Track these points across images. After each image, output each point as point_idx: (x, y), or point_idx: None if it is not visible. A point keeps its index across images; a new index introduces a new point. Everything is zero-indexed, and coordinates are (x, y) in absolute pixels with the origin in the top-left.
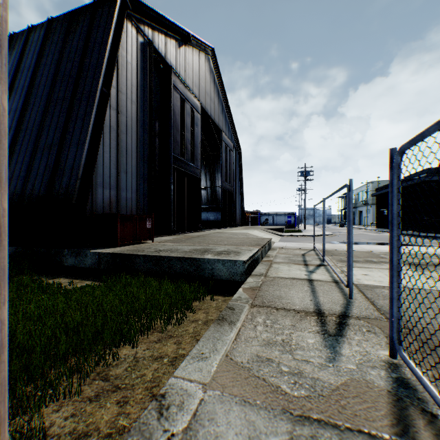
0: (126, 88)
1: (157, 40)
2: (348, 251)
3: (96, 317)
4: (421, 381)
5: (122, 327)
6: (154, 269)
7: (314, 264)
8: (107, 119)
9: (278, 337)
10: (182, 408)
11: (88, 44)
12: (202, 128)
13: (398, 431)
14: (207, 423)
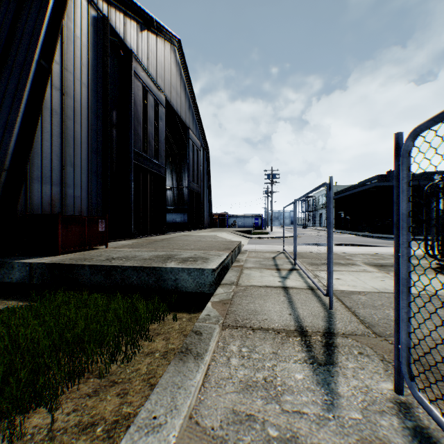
0: (73, 66)
1: (114, 18)
2: (328, 257)
3: (1, 363)
4: None
5: (39, 377)
6: (104, 281)
7: (286, 268)
8: (48, 100)
9: (259, 375)
10: None
11: (22, 6)
12: (168, 125)
13: None
14: None
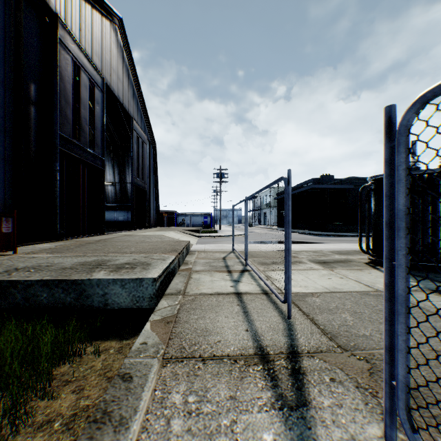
0: None
1: None
2: (286, 260)
3: None
4: None
5: None
6: None
7: (237, 270)
8: None
9: None
10: None
11: None
12: (108, 113)
13: None
14: None
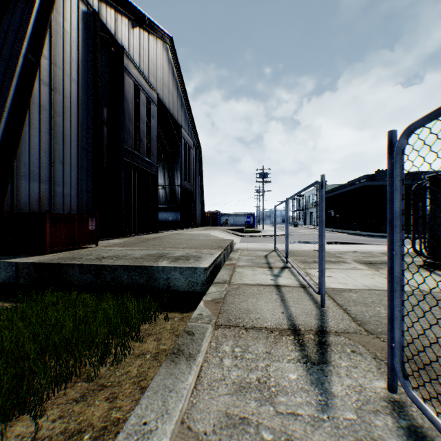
0: (63, 61)
1: (105, 13)
2: (320, 255)
3: None
4: None
5: (24, 382)
6: (93, 281)
7: (278, 266)
8: (36, 96)
9: (252, 375)
10: None
11: None
12: (160, 123)
13: None
14: None
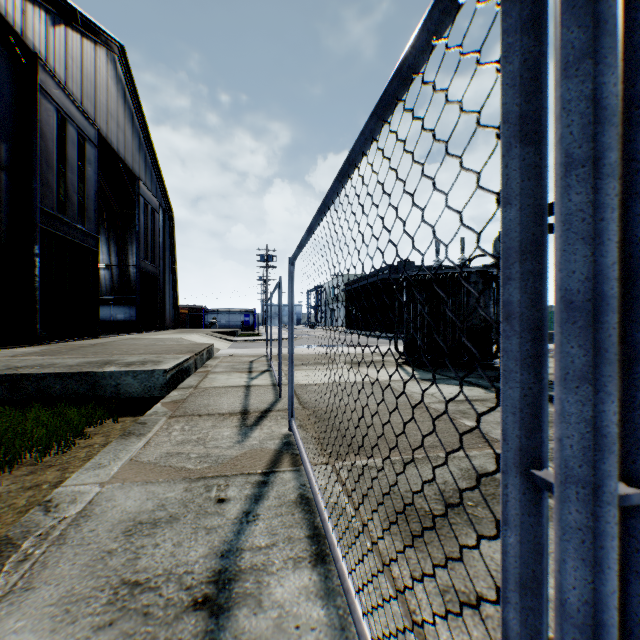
0: None
1: None
2: (279, 350)
3: None
4: (294, 435)
5: None
6: (9, 396)
7: (260, 370)
8: None
9: (194, 437)
10: (76, 502)
11: None
12: (102, 167)
13: (269, 467)
14: (105, 503)
